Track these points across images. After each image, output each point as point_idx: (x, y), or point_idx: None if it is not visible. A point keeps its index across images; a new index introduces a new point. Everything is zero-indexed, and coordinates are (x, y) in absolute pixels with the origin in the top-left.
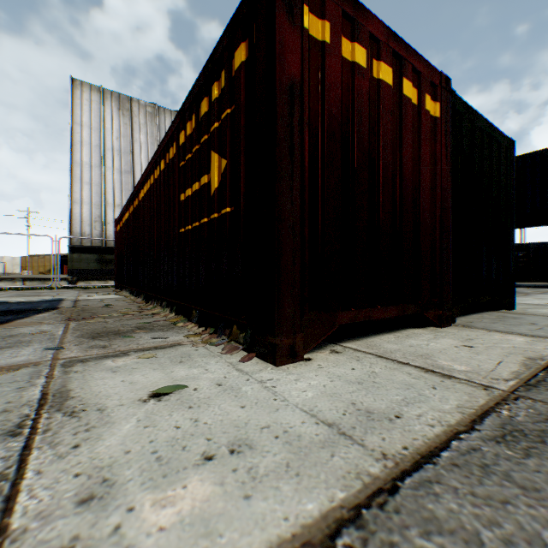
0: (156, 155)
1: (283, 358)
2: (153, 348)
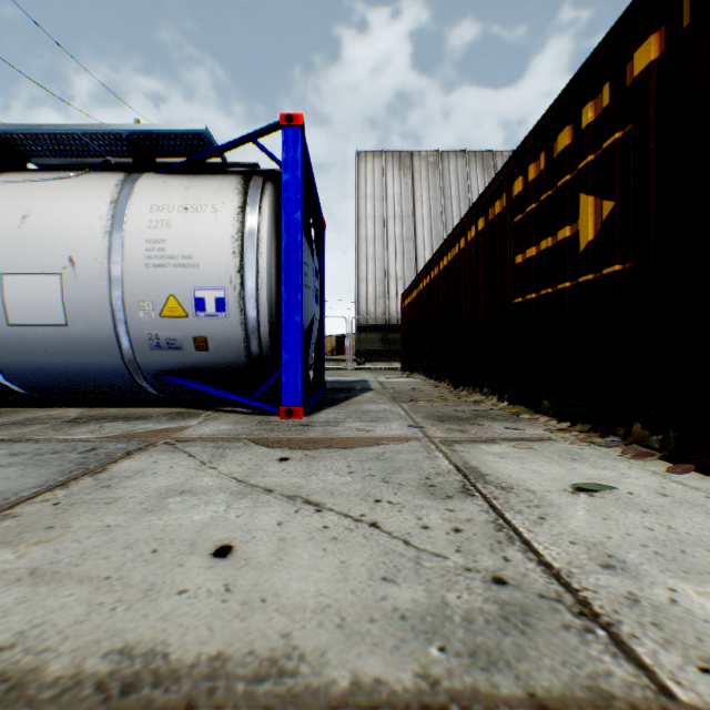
0: (470, 213)
1: None
2: (520, 440)
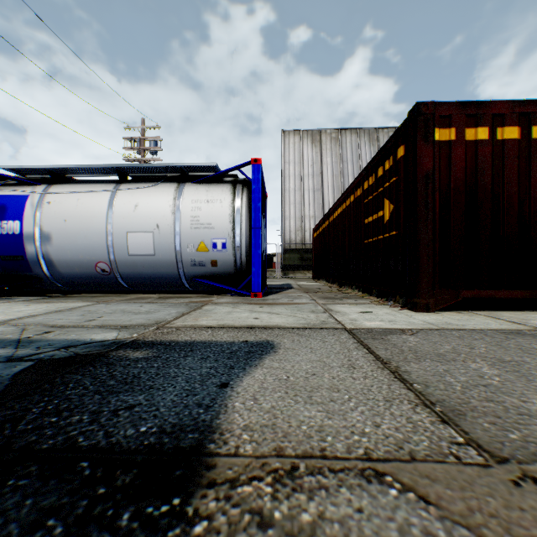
0: (347, 191)
1: (421, 309)
2: (355, 304)
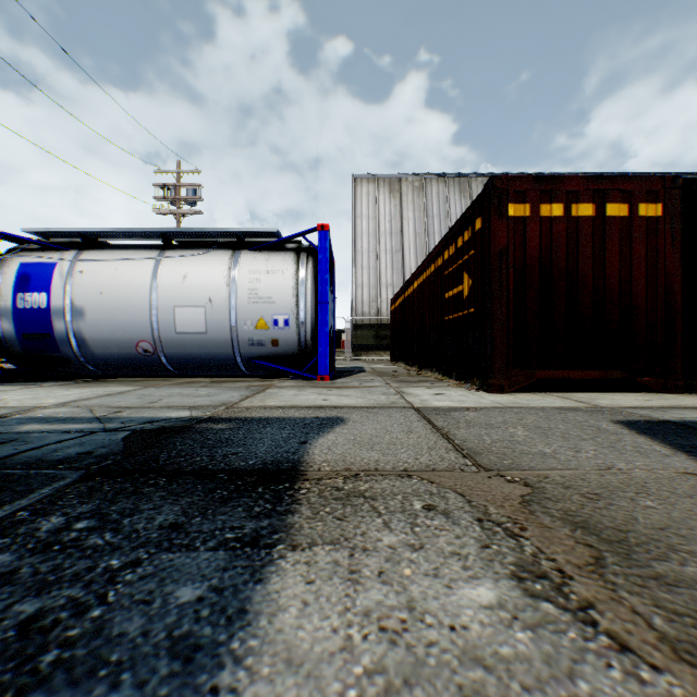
0: (427, 259)
1: (495, 391)
2: (431, 387)
